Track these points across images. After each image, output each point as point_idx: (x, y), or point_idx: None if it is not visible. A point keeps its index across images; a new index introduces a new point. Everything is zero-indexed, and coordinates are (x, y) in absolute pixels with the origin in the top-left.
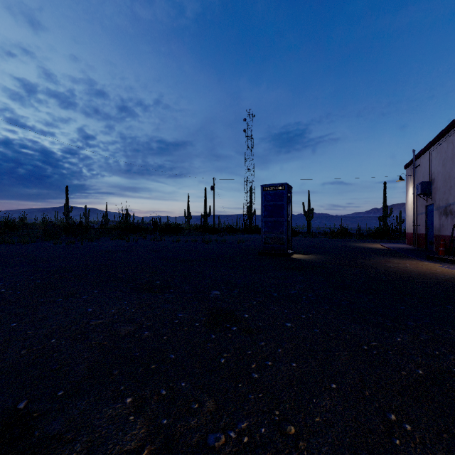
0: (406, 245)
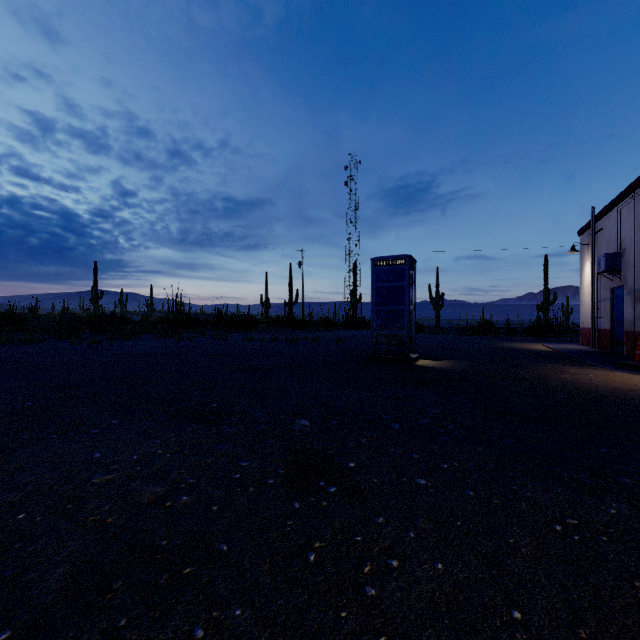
0: (581, 346)
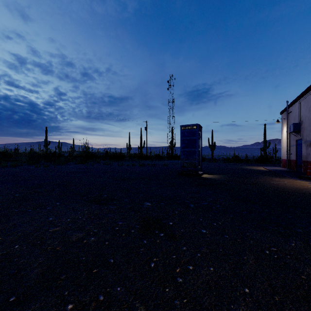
0: (281, 168)
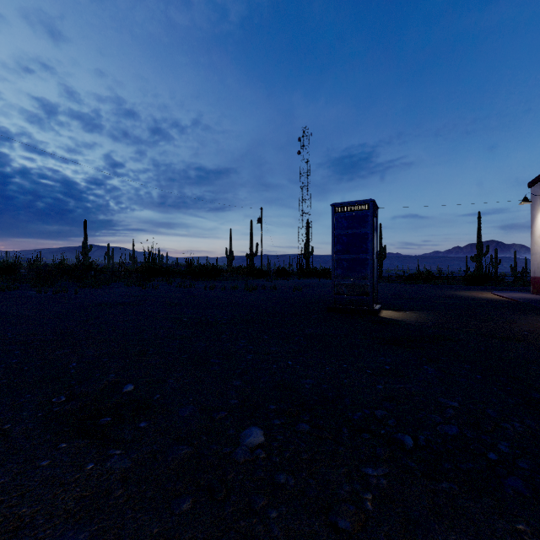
0: (533, 295)
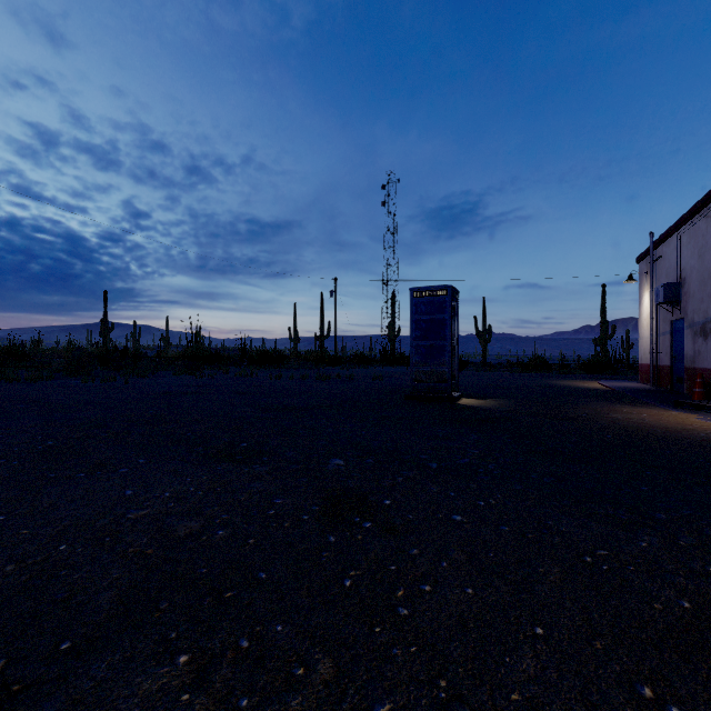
0: (639, 384)
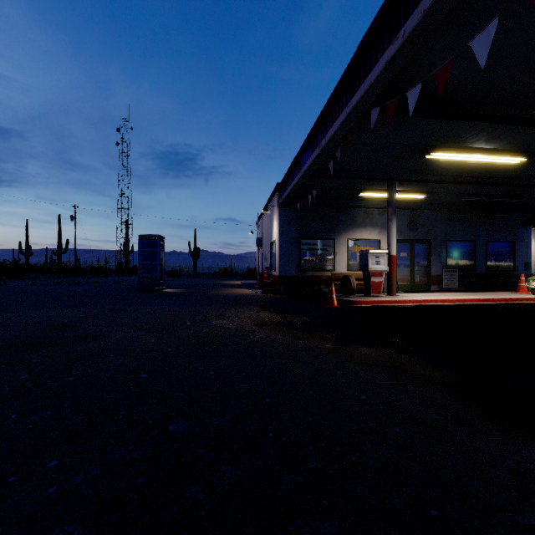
0: (255, 281)
